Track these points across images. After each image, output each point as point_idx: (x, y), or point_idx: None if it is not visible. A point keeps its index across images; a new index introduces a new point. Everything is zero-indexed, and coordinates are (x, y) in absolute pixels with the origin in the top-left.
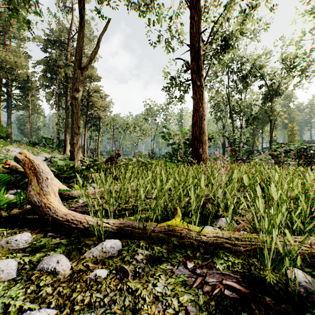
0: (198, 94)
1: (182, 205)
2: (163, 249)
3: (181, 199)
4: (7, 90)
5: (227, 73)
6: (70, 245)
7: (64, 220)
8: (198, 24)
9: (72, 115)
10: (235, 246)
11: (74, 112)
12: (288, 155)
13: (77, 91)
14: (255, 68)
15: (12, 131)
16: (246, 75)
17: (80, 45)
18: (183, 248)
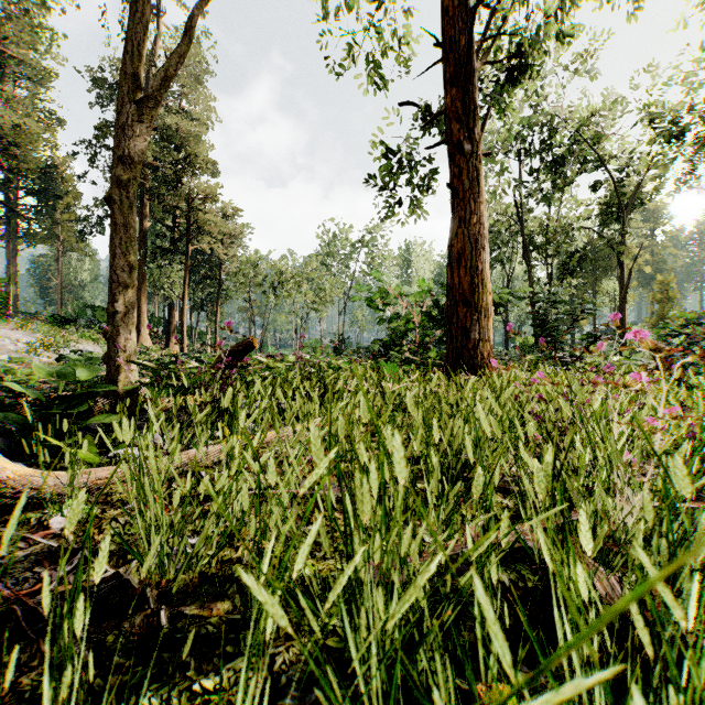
0: (466, 178)
1: None
2: None
3: (492, 574)
4: (7, 197)
5: (518, 154)
6: None
7: None
8: None
9: (111, 231)
10: None
11: (117, 224)
12: None
13: (126, 163)
14: (585, 140)
15: (18, 291)
16: (562, 159)
17: (135, 34)
18: None
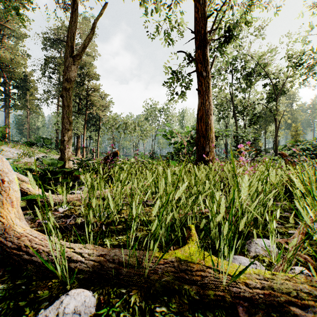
0: (204, 86)
1: (202, 225)
2: (172, 315)
3: (194, 210)
4: (5, 89)
5: (230, 71)
6: (6, 301)
7: (23, 242)
8: (203, 9)
9: (62, 108)
10: (311, 313)
11: (65, 105)
12: (305, 154)
13: (68, 81)
14: (260, 65)
15: (9, 131)
16: (250, 73)
17: (72, 30)
18: (208, 309)
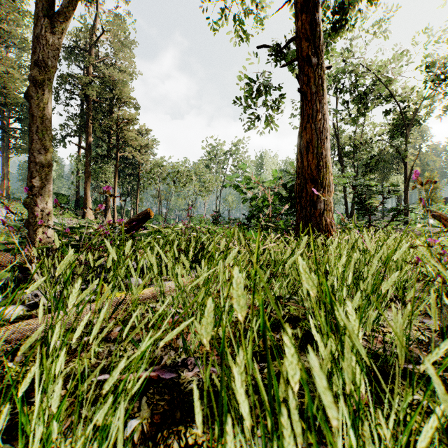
0: (312, 84)
1: None
2: None
3: None
4: (2, 123)
5: (335, 92)
6: None
7: None
8: None
9: (30, 122)
10: None
11: (35, 116)
12: None
13: (42, 67)
14: (380, 81)
15: (9, 184)
16: (365, 94)
17: None
18: None
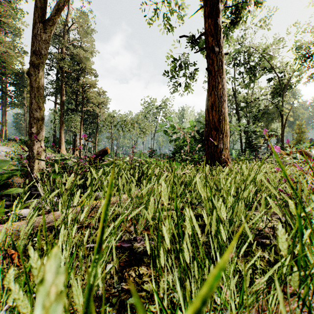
0: (215, 65)
1: None
2: None
3: None
4: (2, 86)
5: (233, 65)
6: None
7: None
8: None
9: (30, 91)
10: None
11: (33, 87)
12: None
13: (38, 54)
14: (265, 58)
15: (6, 129)
16: (254, 67)
17: None
18: None
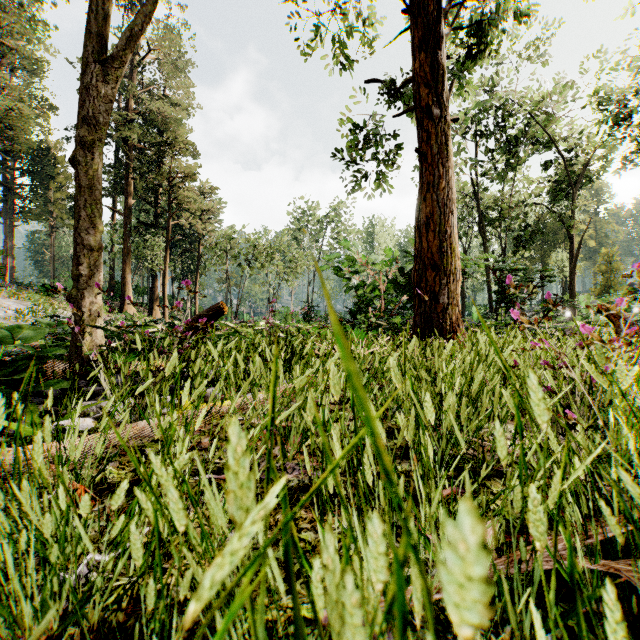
0: (434, 142)
1: None
2: None
3: None
4: (5, 177)
5: (474, 136)
6: None
7: None
8: None
9: (76, 193)
10: None
11: (82, 186)
12: None
13: (91, 124)
14: (537, 122)
15: (14, 264)
16: (516, 139)
17: None
18: None
